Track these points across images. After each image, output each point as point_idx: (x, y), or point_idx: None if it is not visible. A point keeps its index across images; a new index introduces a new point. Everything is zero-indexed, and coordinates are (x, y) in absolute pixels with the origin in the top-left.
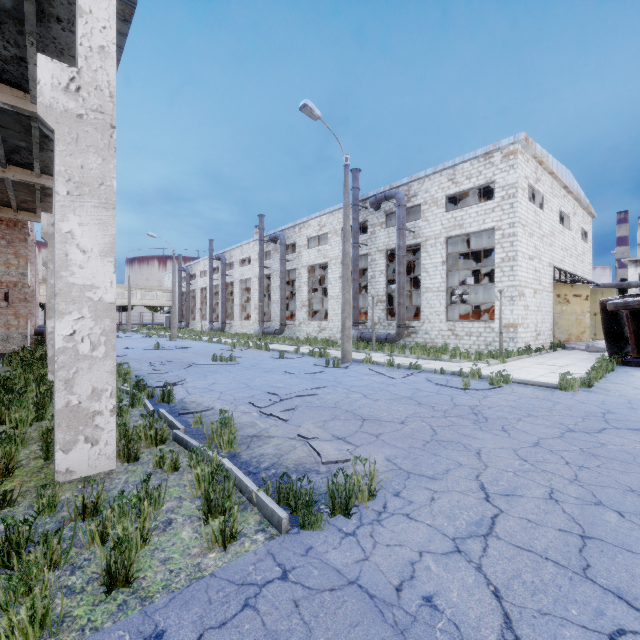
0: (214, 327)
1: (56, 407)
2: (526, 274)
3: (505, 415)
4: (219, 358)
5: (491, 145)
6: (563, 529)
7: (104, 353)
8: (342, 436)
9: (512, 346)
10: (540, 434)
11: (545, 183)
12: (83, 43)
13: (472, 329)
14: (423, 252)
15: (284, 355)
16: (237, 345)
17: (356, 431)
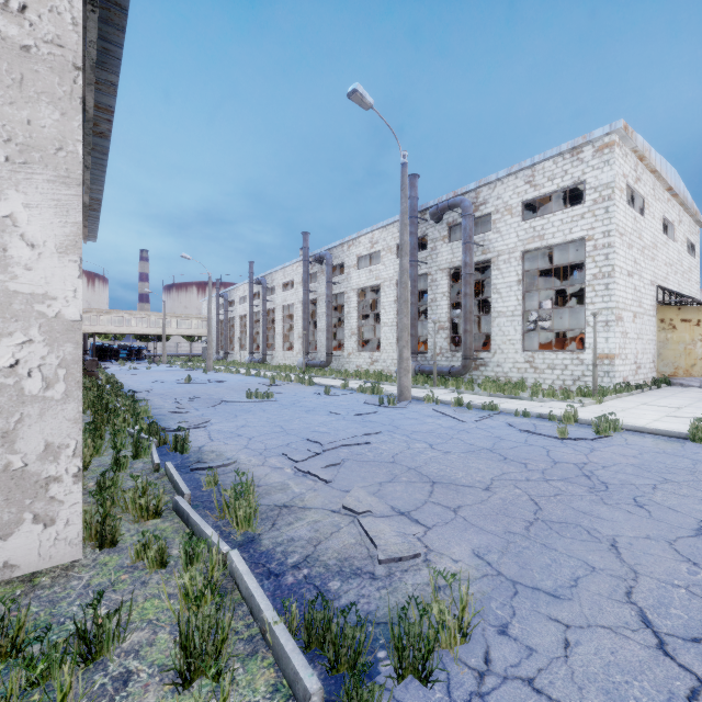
0: (254, 358)
1: None
2: (624, 294)
3: (631, 479)
4: (254, 394)
5: (580, 138)
6: None
7: (64, 393)
8: (405, 509)
9: (607, 382)
10: (697, 513)
11: (646, 183)
12: None
13: (555, 361)
14: (494, 270)
15: (330, 391)
16: (277, 379)
17: (424, 501)
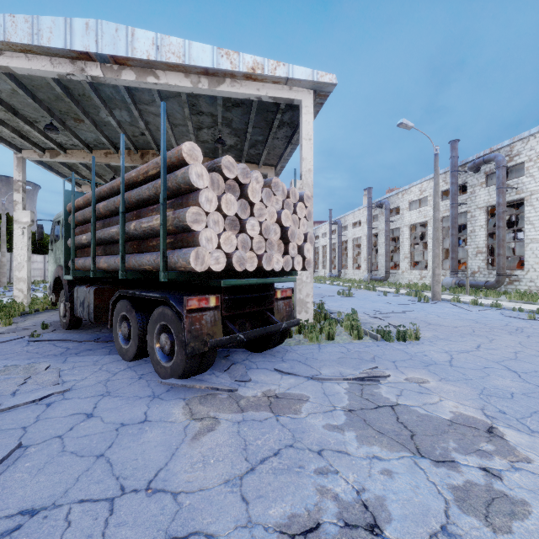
0: (332, 274)
1: (296, 298)
2: None
3: None
4: (341, 293)
5: None
6: (505, 356)
7: (310, 281)
8: (413, 327)
9: None
10: None
11: None
12: (304, 170)
13: None
14: (527, 206)
15: (386, 294)
16: (351, 287)
17: (422, 327)
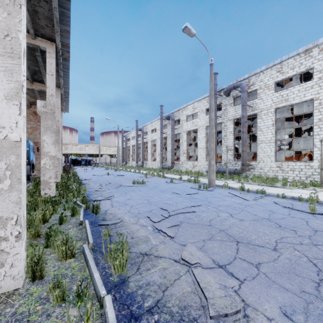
0: (138, 165)
1: None
2: None
3: None
4: (136, 182)
5: (310, 44)
6: None
7: (9, 185)
8: (222, 263)
9: None
10: None
11: None
12: None
13: (295, 166)
14: (259, 119)
15: (173, 181)
16: (148, 174)
17: (234, 257)
